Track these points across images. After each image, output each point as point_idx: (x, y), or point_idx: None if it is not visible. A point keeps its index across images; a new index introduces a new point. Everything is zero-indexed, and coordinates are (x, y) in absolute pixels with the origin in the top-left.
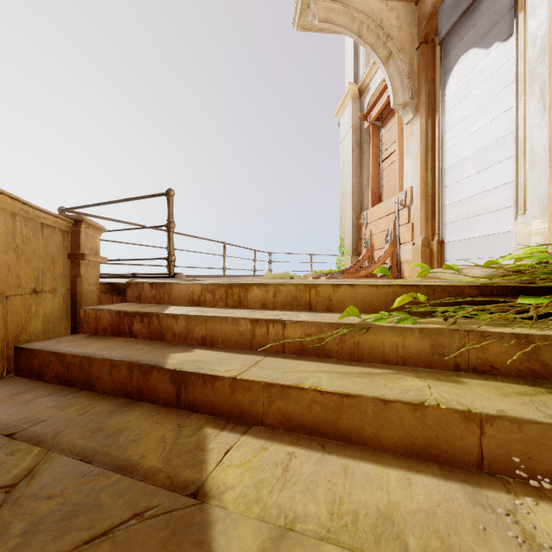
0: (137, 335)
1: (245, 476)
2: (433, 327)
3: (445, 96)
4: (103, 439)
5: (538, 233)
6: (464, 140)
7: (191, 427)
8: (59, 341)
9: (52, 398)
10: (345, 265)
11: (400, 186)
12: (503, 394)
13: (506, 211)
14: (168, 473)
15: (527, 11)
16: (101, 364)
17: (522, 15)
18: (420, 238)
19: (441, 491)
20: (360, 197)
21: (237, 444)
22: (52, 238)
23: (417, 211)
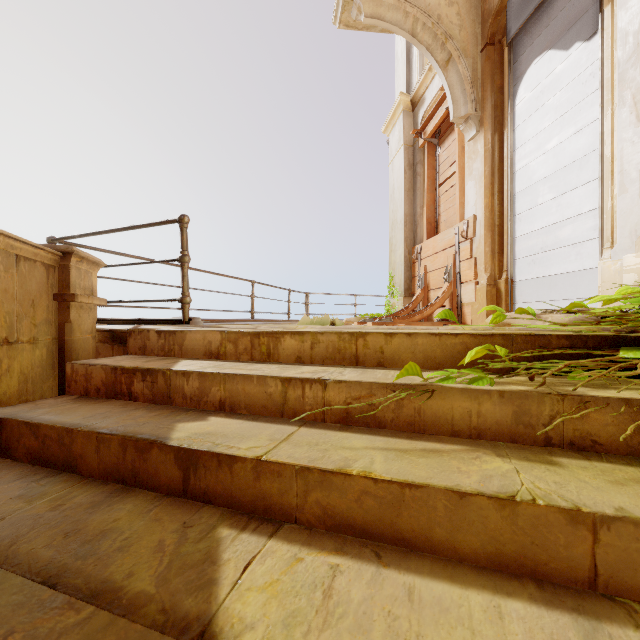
0: (138, 397)
1: (271, 606)
2: (517, 389)
3: (515, 107)
4: (77, 547)
5: (631, 270)
6: (538, 159)
7: (201, 526)
8: (36, 407)
9: (19, 485)
10: (395, 307)
11: (461, 215)
12: (616, 482)
13: (589, 244)
14: (163, 602)
15: (615, 3)
16: (85, 438)
17: (609, 8)
18: (485, 276)
19: (545, 627)
20: (412, 227)
21: (261, 553)
22: (31, 274)
23: (482, 244)
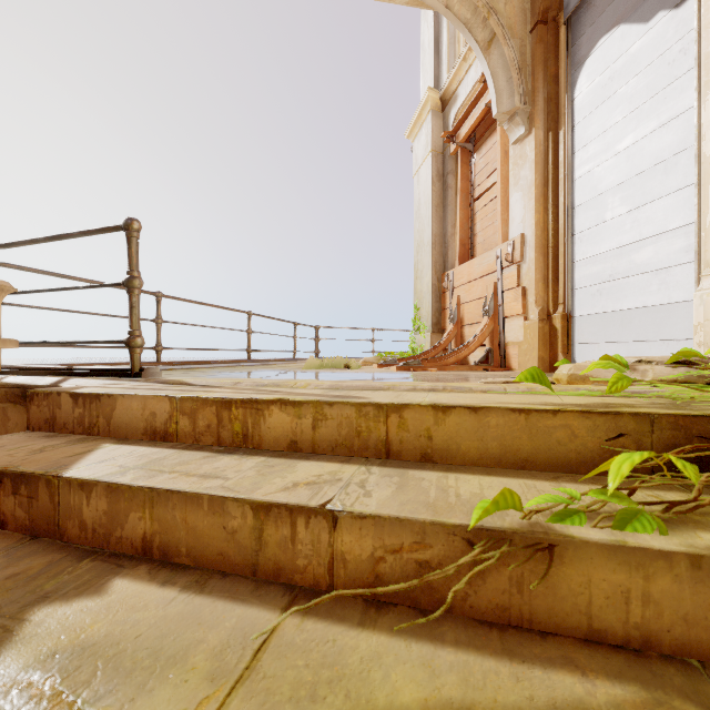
0: (6, 521)
1: None
2: None
3: (574, 100)
4: None
5: None
6: (605, 163)
7: None
8: None
9: None
10: (422, 345)
11: (503, 234)
12: None
13: (679, 270)
14: None
15: None
16: None
17: None
18: (536, 309)
19: None
20: (442, 250)
21: None
22: None
23: (532, 270)
